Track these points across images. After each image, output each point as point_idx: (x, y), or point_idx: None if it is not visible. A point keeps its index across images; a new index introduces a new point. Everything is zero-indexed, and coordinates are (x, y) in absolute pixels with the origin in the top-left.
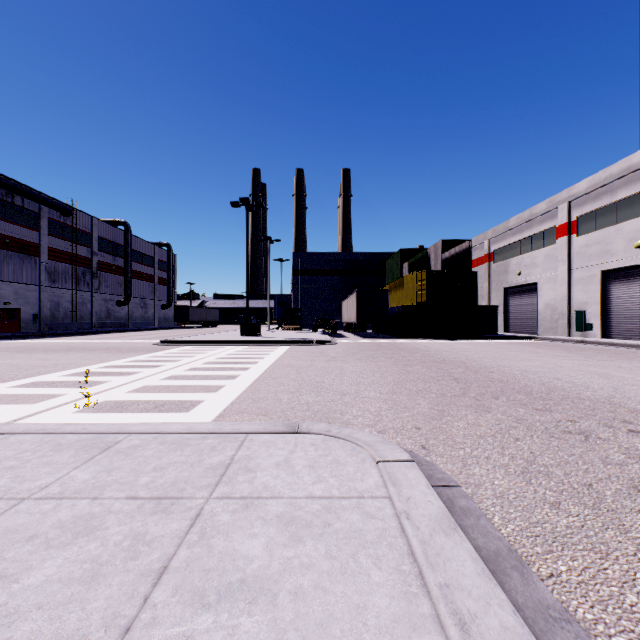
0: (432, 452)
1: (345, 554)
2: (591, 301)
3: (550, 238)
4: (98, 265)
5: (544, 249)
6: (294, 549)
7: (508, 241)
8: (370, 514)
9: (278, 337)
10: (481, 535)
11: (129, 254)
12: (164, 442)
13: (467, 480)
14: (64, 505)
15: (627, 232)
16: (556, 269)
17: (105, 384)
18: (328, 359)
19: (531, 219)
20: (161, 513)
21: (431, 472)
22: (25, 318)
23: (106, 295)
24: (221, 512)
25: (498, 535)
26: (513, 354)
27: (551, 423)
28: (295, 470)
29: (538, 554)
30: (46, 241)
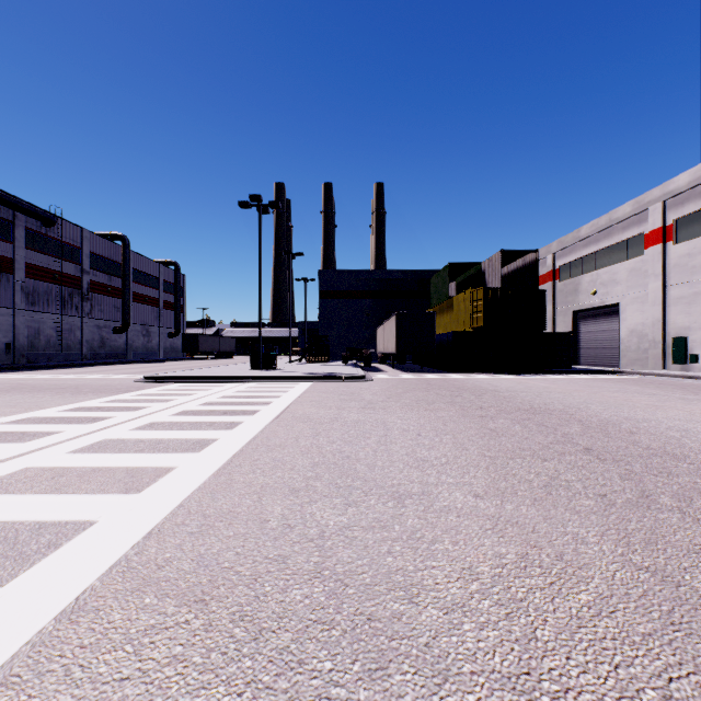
0: None
1: None
2: (695, 325)
3: (636, 248)
4: (89, 285)
5: (628, 262)
6: None
7: (579, 254)
8: None
9: (298, 371)
10: None
11: (127, 273)
12: None
13: None
14: None
15: None
16: (645, 286)
17: None
18: (362, 405)
19: (610, 226)
20: None
21: None
22: None
23: (100, 321)
24: None
25: None
26: (621, 397)
27: None
28: None
29: None
30: (22, 255)
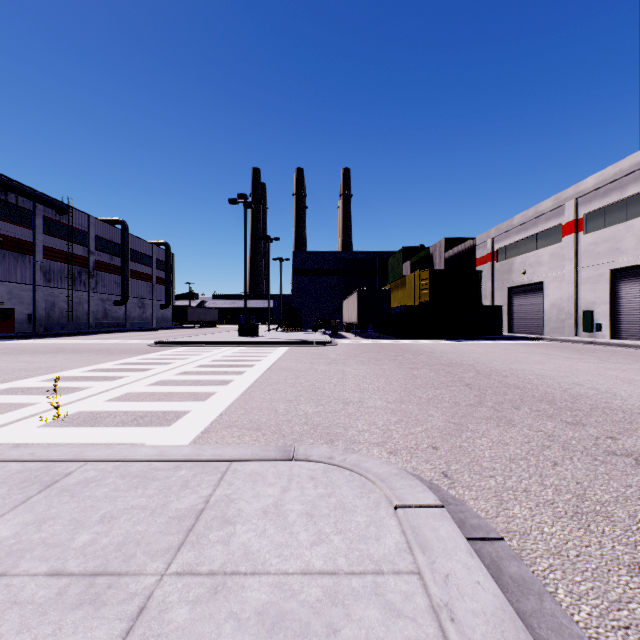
0: (457, 482)
1: None
2: (599, 301)
3: (556, 236)
4: (95, 264)
5: (550, 247)
6: None
7: (512, 239)
8: (394, 608)
9: (277, 338)
10: (552, 632)
11: (126, 253)
12: (125, 474)
13: (508, 526)
14: None
15: (638, 229)
16: (562, 268)
17: (85, 391)
18: (329, 362)
19: (536, 217)
20: (88, 605)
21: (462, 516)
22: (19, 318)
23: (103, 295)
24: (176, 603)
25: (577, 632)
26: (523, 356)
27: (589, 441)
28: (287, 521)
29: None
30: (41, 240)
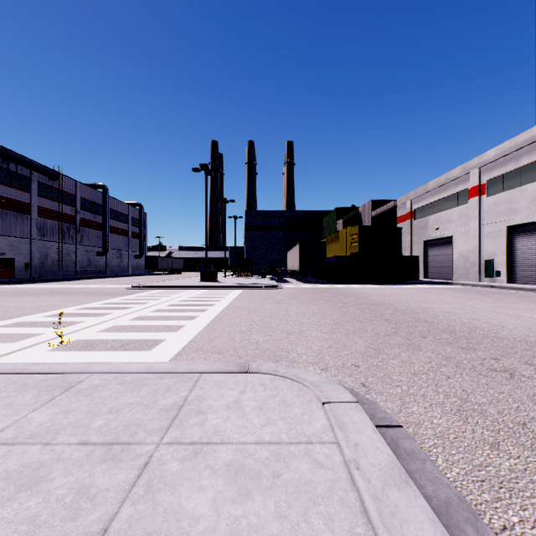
0: (372, 390)
1: (295, 512)
2: (498, 252)
3: (463, 198)
4: (81, 222)
5: (458, 208)
6: (242, 506)
7: (427, 201)
8: (319, 462)
9: (232, 282)
10: (429, 482)
11: (107, 212)
12: (123, 382)
13: (407, 419)
14: (15, 452)
15: (530, 193)
16: (468, 225)
17: (80, 324)
18: (275, 302)
19: (447, 182)
20: (110, 461)
21: (373, 411)
22: (18, 266)
23: (87, 247)
24: (170, 460)
25: (446, 482)
26: (434, 297)
27: (477, 361)
28: (245, 412)
29: (487, 502)
30: (36, 201)
